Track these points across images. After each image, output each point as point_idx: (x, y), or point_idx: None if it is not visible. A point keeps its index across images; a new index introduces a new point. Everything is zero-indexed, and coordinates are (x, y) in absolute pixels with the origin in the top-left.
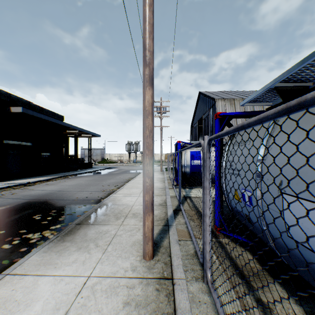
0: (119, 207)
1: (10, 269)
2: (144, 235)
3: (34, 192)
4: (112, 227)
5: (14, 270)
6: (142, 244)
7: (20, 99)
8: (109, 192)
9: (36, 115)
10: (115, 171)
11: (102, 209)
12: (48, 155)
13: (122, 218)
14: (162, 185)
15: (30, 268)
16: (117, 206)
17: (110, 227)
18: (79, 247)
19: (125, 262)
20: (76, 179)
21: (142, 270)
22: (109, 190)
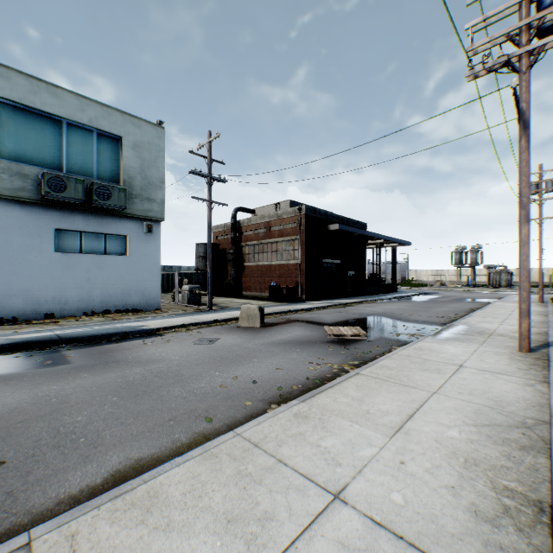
0: (477, 329)
1: (418, 340)
2: (520, 334)
3: (363, 311)
4: (478, 337)
5: (422, 341)
6: (517, 341)
7: (332, 215)
8: (449, 319)
9: (348, 230)
10: (439, 297)
11: (457, 328)
12: (352, 274)
13: (486, 335)
14: (539, 318)
15: (430, 341)
16: (474, 328)
17: (476, 337)
18: (456, 341)
19: (501, 350)
20: (390, 304)
21: (519, 354)
22: (449, 317)
